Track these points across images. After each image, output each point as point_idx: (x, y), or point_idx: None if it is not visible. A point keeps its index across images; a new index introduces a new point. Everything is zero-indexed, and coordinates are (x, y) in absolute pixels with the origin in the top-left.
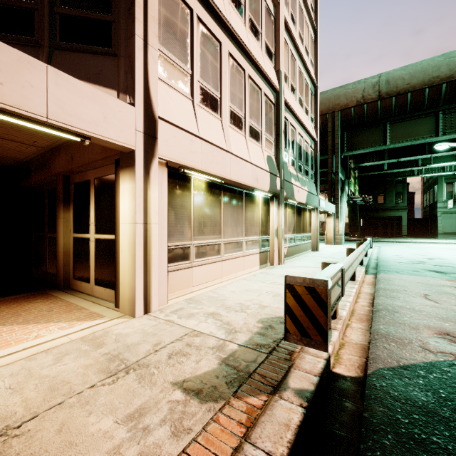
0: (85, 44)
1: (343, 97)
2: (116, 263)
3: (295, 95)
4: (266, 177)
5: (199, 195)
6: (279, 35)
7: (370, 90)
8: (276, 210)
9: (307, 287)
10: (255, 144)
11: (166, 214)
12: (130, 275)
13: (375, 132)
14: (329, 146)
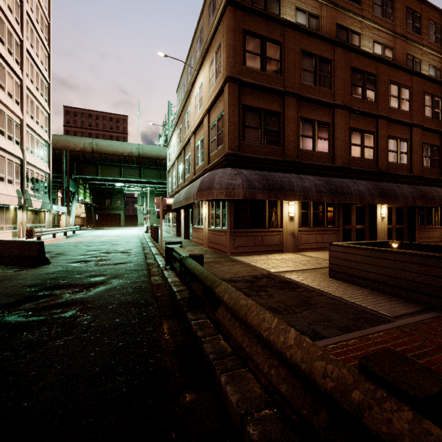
0: None
1: (72, 143)
2: None
3: (33, 154)
4: (16, 199)
5: None
6: (23, 134)
7: (88, 145)
8: (21, 213)
9: (30, 230)
10: (10, 186)
11: None
12: None
13: (93, 167)
14: (63, 170)
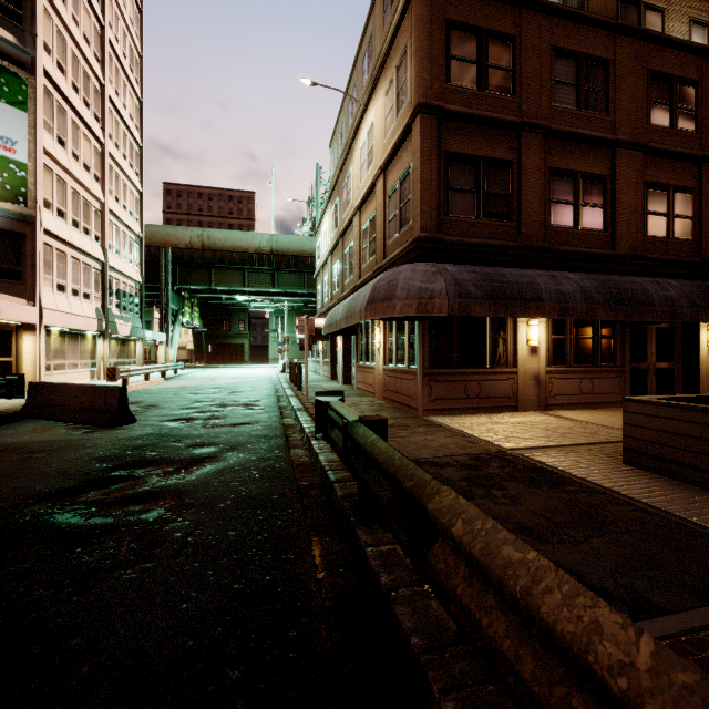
0: (9, 279)
1: (174, 237)
2: (17, 371)
3: (119, 254)
4: (95, 322)
5: (55, 338)
6: (105, 224)
7: (196, 239)
8: (102, 343)
9: (113, 368)
10: (87, 302)
11: (45, 349)
12: (33, 374)
13: (204, 272)
14: (161, 278)
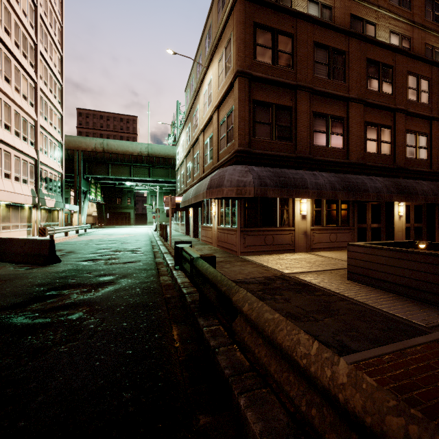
0: None
1: (84, 144)
2: None
3: (47, 154)
4: (30, 198)
5: (3, 208)
6: (38, 135)
7: (99, 146)
8: (36, 212)
9: (43, 228)
10: (25, 185)
11: None
12: None
13: (104, 167)
14: (75, 170)
